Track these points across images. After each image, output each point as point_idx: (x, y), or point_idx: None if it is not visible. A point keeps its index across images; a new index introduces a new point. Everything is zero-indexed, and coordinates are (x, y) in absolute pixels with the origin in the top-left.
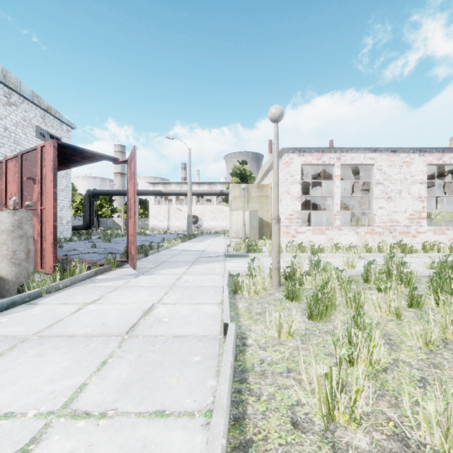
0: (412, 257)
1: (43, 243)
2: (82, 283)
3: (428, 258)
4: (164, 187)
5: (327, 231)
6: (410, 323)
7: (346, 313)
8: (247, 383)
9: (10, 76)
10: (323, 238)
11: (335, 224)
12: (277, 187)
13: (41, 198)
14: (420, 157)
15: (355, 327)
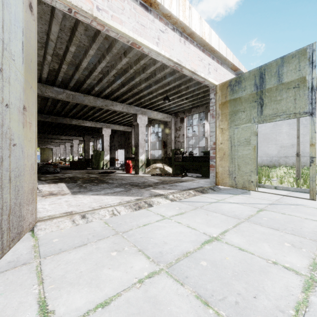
0: None
1: None
2: None
3: None
4: None
5: None
6: None
7: None
8: None
9: None
10: None
11: None
12: None
13: None
14: None
15: None
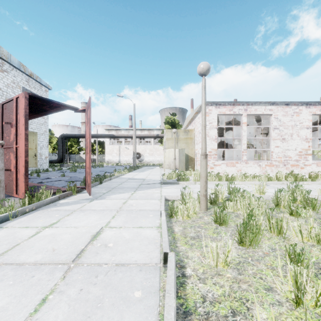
0: (303, 184)
1: (18, 174)
2: (46, 207)
3: (316, 185)
4: (116, 132)
5: (237, 164)
6: None
7: (270, 237)
8: None
9: (2, 50)
10: (233, 169)
11: (242, 159)
12: (204, 128)
13: (16, 138)
14: (306, 109)
15: (298, 264)
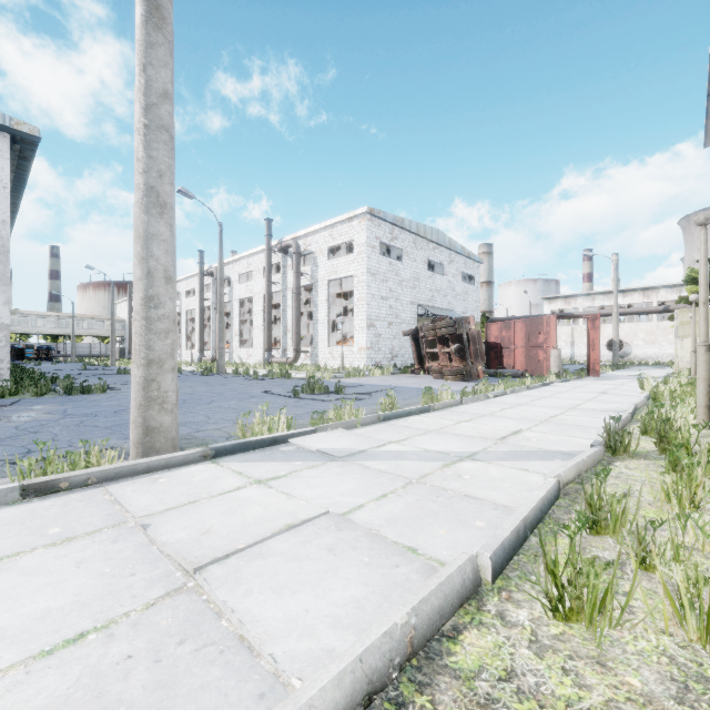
0: None
1: (547, 363)
2: (577, 380)
3: None
4: (565, 302)
5: None
6: None
7: None
8: None
9: (452, 241)
10: None
11: None
12: (694, 335)
13: (545, 341)
14: None
15: None
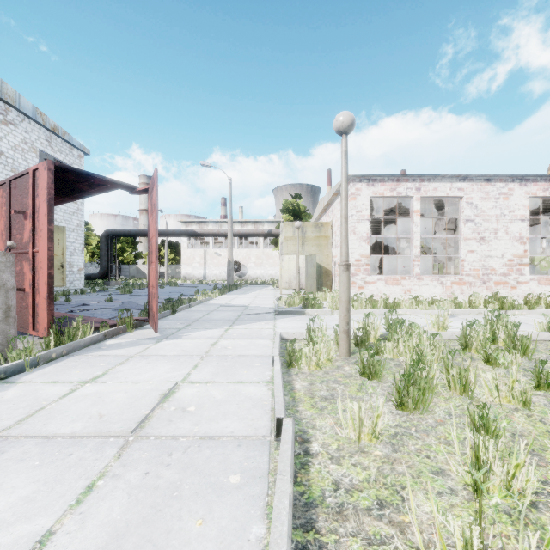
0: (514, 315)
1: (36, 296)
2: (84, 351)
3: (536, 316)
4: (199, 226)
5: (403, 281)
6: (545, 414)
7: (448, 397)
8: (316, 532)
9: (6, 87)
10: (398, 290)
11: (413, 272)
12: (345, 221)
13: (33, 238)
14: (521, 187)
15: (482, 432)
